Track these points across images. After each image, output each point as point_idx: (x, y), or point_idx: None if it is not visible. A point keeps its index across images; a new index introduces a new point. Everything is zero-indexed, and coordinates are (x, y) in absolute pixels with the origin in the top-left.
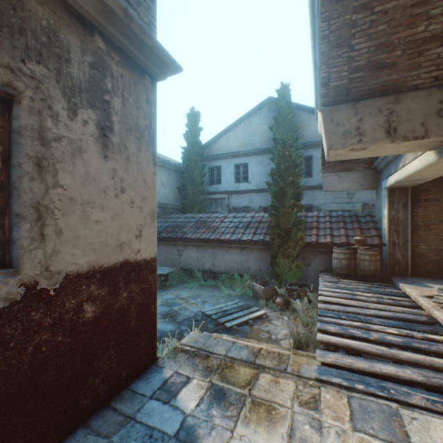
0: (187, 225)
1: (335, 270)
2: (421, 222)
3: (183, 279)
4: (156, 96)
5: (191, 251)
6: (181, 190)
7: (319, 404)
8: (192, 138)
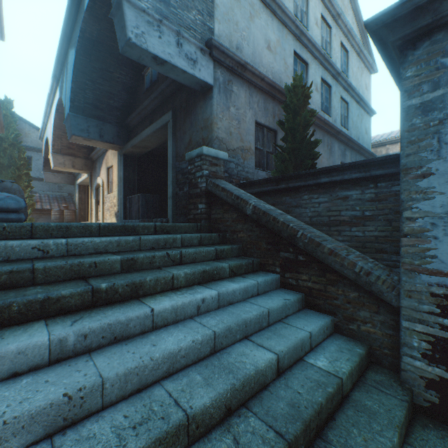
0: None
1: (54, 220)
2: None
3: None
4: None
5: None
6: None
7: None
8: None
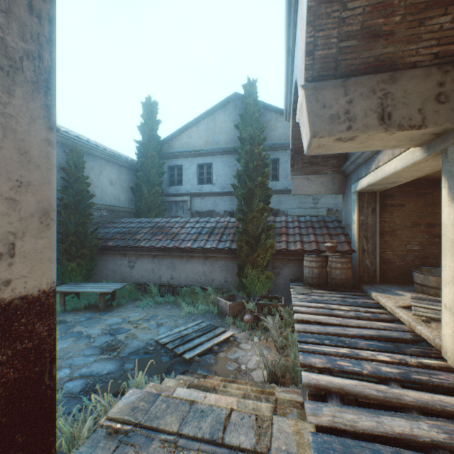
0: (141, 232)
1: (306, 279)
2: (387, 228)
3: (134, 296)
4: (53, 9)
5: (145, 262)
6: (135, 190)
7: None
8: (149, 132)
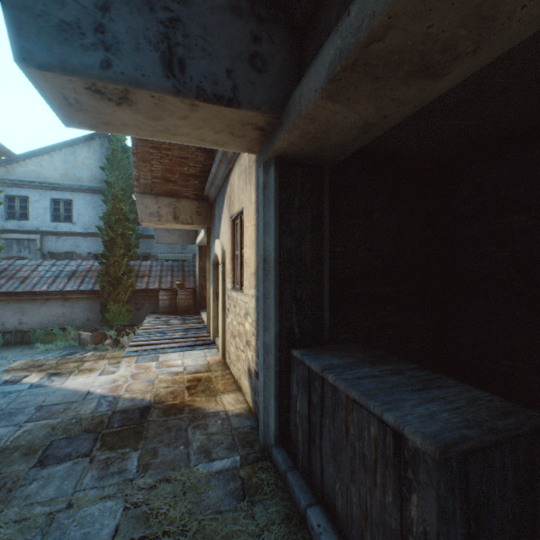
0: None
1: (161, 309)
2: None
3: None
4: None
5: None
6: None
7: (121, 362)
8: None
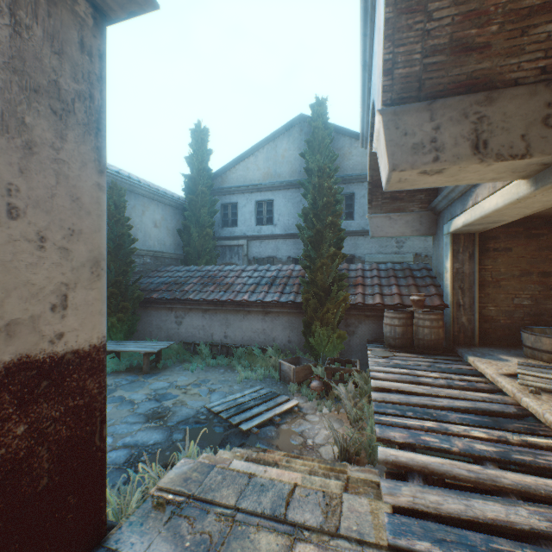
0: (189, 282)
1: (387, 340)
2: (489, 277)
3: (182, 357)
4: (104, 44)
5: (195, 318)
6: (183, 233)
7: None
8: (198, 164)
